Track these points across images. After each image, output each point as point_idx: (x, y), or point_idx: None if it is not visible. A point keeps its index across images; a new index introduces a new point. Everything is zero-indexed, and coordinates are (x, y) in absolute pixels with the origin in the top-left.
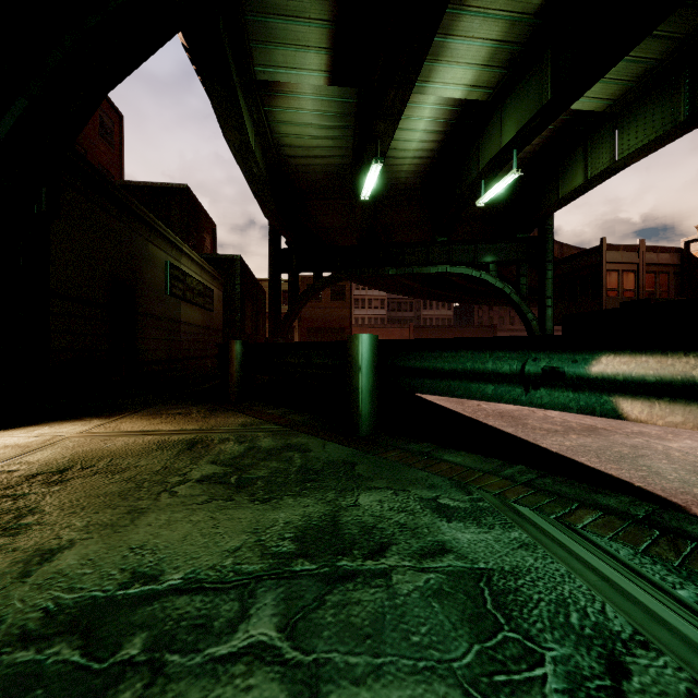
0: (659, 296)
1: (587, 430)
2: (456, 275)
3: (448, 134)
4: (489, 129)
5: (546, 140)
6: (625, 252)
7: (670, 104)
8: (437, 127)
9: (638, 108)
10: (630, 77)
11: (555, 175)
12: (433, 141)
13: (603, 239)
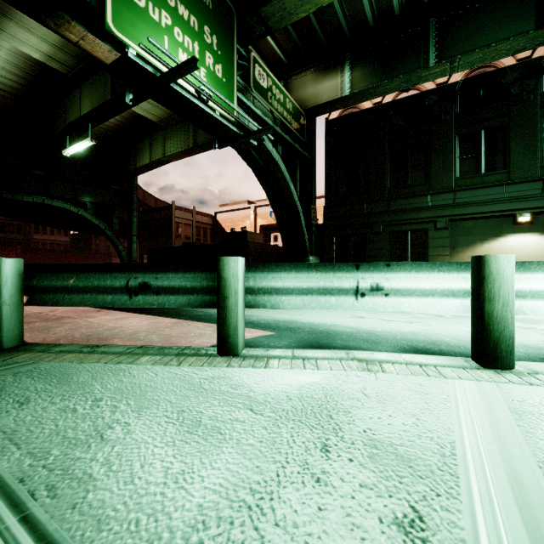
0: (203, 241)
1: (56, 319)
2: (55, 207)
3: (33, 83)
4: (72, 97)
5: (124, 125)
6: (186, 212)
7: (187, 135)
8: (19, 71)
9: (174, 130)
10: (168, 110)
11: (135, 151)
12: (16, 81)
13: (173, 202)
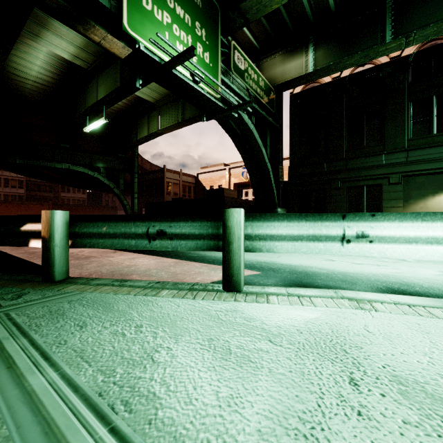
0: (188, 196)
1: (85, 258)
2: (77, 172)
3: (63, 77)
4: (91, 86)
5: (129, 106)
6: (174, 174)
7: (177, 112)
8: (53, 69)
9: (167, 108)
10: (162, 93)
11: (136, 126)
12: (51, 77)
13: (165, 165)
